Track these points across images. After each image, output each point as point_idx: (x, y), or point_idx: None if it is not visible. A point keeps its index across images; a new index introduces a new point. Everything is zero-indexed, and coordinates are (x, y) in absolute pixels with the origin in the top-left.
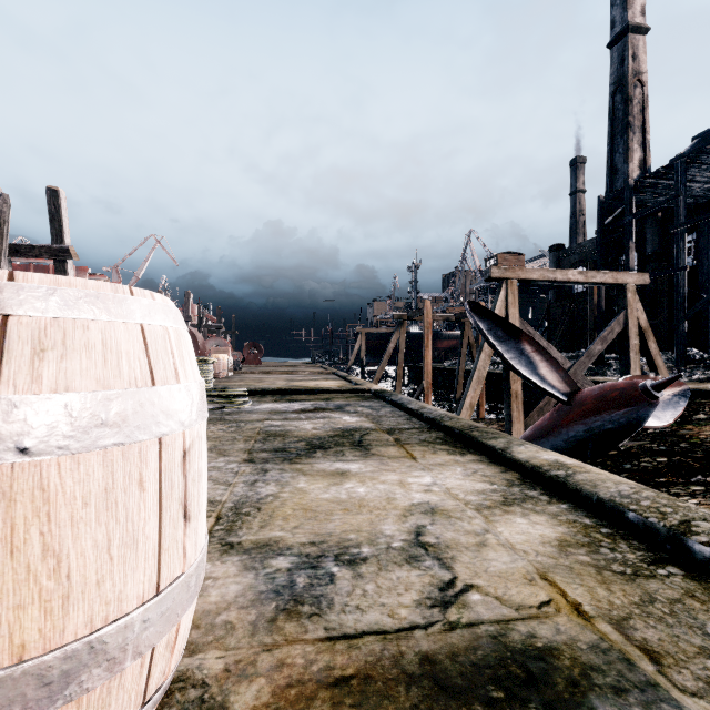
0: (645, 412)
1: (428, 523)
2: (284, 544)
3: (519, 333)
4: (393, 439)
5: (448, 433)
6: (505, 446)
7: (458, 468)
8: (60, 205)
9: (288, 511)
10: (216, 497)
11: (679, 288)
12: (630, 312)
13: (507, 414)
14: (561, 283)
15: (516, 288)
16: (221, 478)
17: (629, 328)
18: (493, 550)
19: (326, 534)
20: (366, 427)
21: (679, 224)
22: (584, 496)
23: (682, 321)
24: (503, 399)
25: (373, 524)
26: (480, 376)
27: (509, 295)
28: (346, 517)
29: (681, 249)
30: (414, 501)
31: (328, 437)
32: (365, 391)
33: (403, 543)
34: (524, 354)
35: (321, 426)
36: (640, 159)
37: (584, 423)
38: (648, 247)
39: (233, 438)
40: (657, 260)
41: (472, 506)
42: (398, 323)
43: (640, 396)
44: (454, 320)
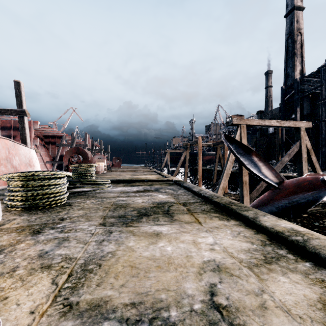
0: (323, 193)
1: (217, 281)
2: (111, 305)
3: (251, 151)
4: (186, 209)
5: (217, 205)
6: (254, 216)
7: (228, 230)
8: (21, 89)
9: (119, 268)
10: (74, 254)
11: (322, 130)
12: (302, 141)
13: (241, 192)
14: (268, 127)
15: (245, 129)
16: (82, 238)
17: (302, 149)
18: (274, 315)
19: (144, 293)
20: (171, 201)
21: (322, 99)
22: (322, 258)
23: (324, 146)
24: (235, 184)
25: (178, 282)
26: (227, 173)
27: (242, 133)
28: (159, 275)
29: (323, 111)
30: (204, 259)
31: (150, 208)
32: (170, 180)
33: (202, 304)
34: (253, 162)
35: (146, 201)
36: (300, 70)
37: (288, 199)
38: (304, 111)
39: (97, 208)
40: (309, 117)
41: (244, 264)
42: (185, 147)
43: (321, 185)
44: (212, 146)
